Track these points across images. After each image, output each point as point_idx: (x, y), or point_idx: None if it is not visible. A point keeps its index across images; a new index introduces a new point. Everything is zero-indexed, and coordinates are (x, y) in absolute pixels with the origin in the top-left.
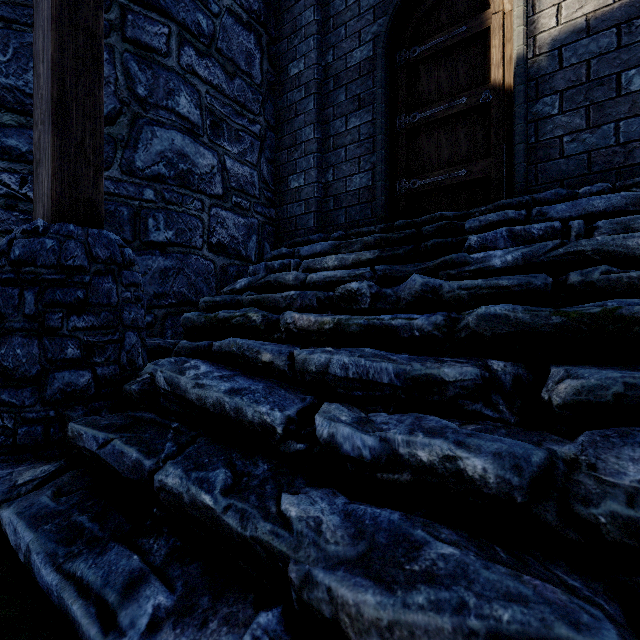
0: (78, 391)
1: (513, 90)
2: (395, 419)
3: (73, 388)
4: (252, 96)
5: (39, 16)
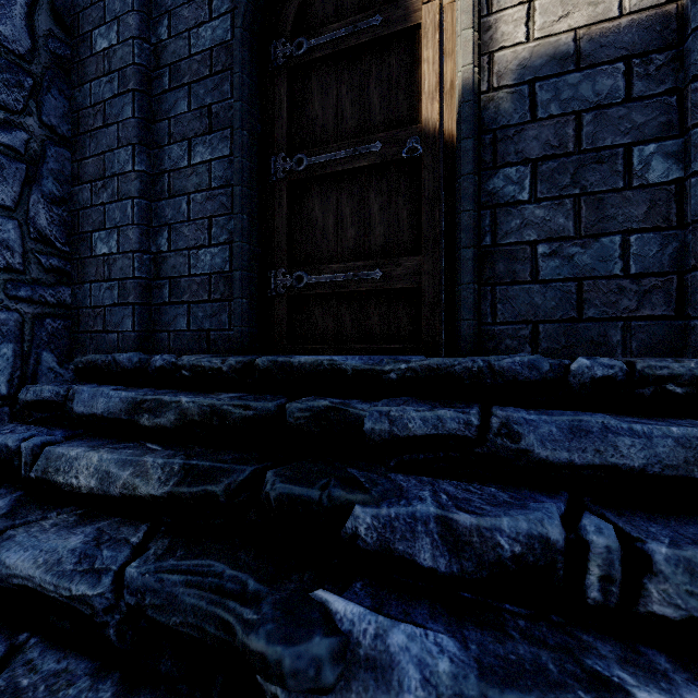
0: None
1: (456, 144)
2: None
3: None
4: (1, 74)
5: None
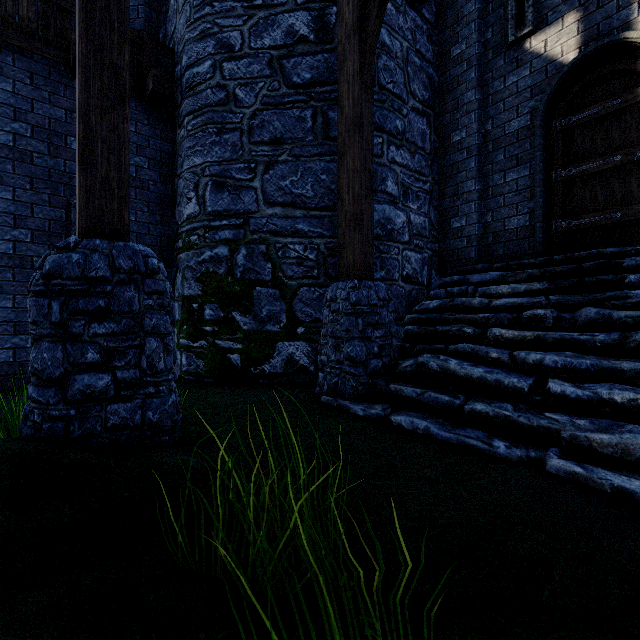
0: (378, 370)
1: None
2: (597, 386)
3: (377, 368)
4: (424, 163)
5: (343, 167)
